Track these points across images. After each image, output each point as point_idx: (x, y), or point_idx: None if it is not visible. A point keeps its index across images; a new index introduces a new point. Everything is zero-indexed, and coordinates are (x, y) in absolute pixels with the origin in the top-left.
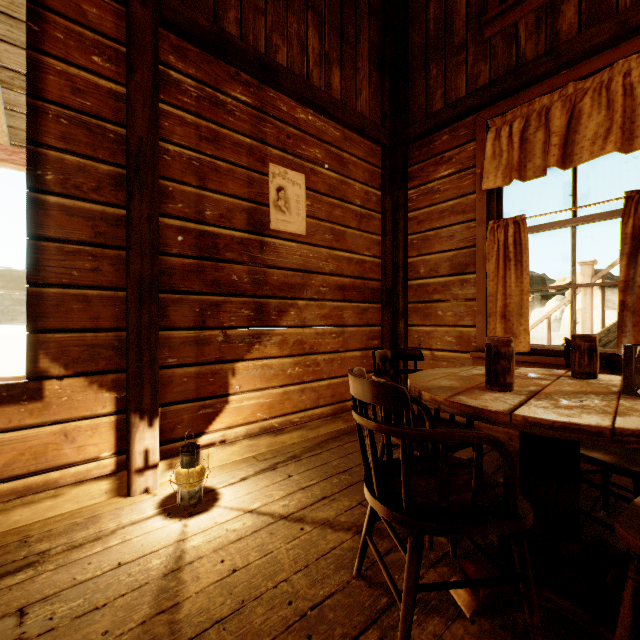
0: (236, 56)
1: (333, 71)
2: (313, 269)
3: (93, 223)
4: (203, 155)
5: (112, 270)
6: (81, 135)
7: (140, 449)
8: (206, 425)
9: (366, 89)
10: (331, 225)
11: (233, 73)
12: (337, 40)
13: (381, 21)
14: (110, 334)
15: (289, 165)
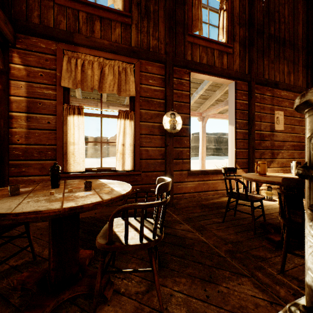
0: (269, 84)
1: (291, 75)
2: (285, 140)
3: (243, 134)
4: (261, 113)
5: (245, 145)
6: (241, 115)
7: (252, 187)
8: (261, 184)
9: (301, 77)
10: (290, 126)
11: (266, 88)
12: (292, 65)
13: (306, 50)
14: (245, 159)
15: (279, 110)
